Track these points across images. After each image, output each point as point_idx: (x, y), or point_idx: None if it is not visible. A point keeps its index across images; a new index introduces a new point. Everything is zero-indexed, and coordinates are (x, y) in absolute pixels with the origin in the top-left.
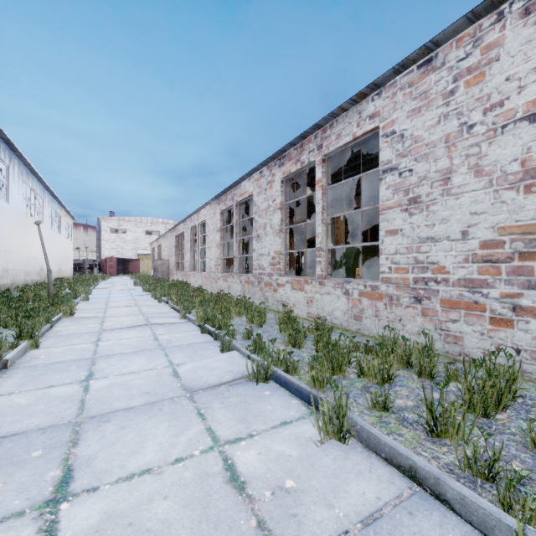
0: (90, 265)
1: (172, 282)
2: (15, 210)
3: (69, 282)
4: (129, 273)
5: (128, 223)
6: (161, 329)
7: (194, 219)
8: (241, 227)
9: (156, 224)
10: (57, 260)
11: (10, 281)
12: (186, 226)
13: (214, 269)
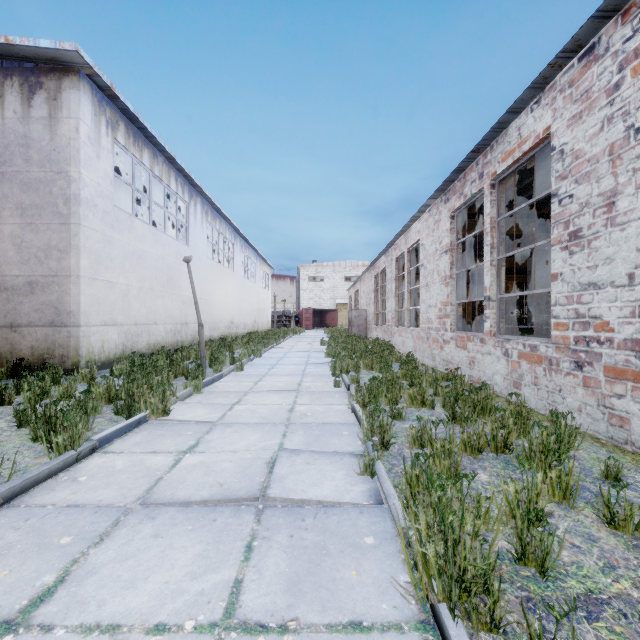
0: (289, 318)
1: (370, 341)
2: (197, 255)
3: (252, 338)
4: (326, 326)
5: (326, 269)
6: (277, 550)
7: (401, 243)
8: (503, 232)
9: (355, 267)
10: (251, 312)
11: (191, 336)
12: (388, 258)
13: (437, 323)
